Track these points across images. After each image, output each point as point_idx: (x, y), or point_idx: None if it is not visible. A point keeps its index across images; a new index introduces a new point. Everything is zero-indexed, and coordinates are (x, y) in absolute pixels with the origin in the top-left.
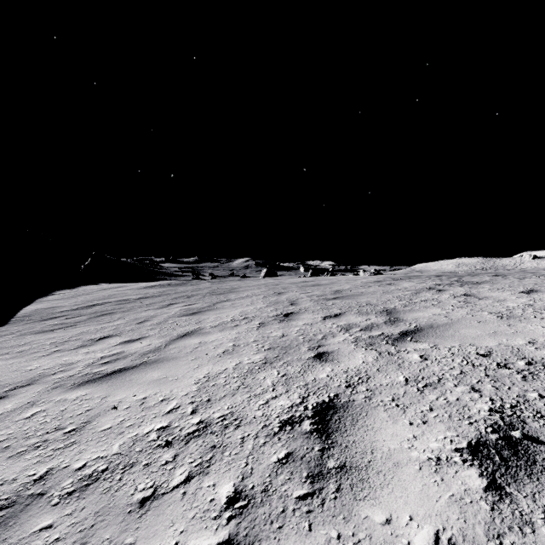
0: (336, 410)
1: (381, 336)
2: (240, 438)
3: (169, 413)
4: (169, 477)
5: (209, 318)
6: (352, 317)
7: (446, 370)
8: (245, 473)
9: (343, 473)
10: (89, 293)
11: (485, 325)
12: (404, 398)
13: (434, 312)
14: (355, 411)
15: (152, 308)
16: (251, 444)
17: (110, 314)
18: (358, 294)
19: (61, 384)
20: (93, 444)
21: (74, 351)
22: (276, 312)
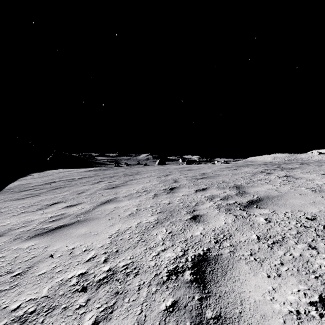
0: (209, 262)
1: (235, 204)
2: (137, 285)
3: (88, 261)
4: (80, 321)
5: (123, 190)
6: (214, 190)
7: (286, 230)
8: (140, 321)
9: (220, 324)
10: (51, 175)
11: (306, 197)
12: (259, 253)
13: (268, 188)
14: (223, 264)
15: (87, 184)
16: (145, 292)
17: (61, 188)
18: (217, 175)
19: (20, 236)
20: (29, 286)
21: (34, 212)
22: (165, 187)
